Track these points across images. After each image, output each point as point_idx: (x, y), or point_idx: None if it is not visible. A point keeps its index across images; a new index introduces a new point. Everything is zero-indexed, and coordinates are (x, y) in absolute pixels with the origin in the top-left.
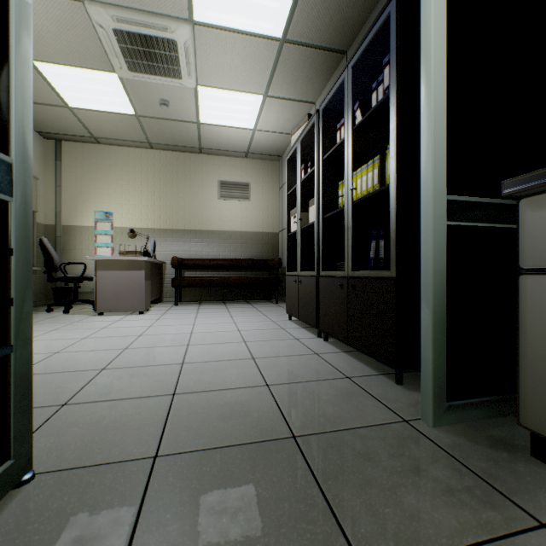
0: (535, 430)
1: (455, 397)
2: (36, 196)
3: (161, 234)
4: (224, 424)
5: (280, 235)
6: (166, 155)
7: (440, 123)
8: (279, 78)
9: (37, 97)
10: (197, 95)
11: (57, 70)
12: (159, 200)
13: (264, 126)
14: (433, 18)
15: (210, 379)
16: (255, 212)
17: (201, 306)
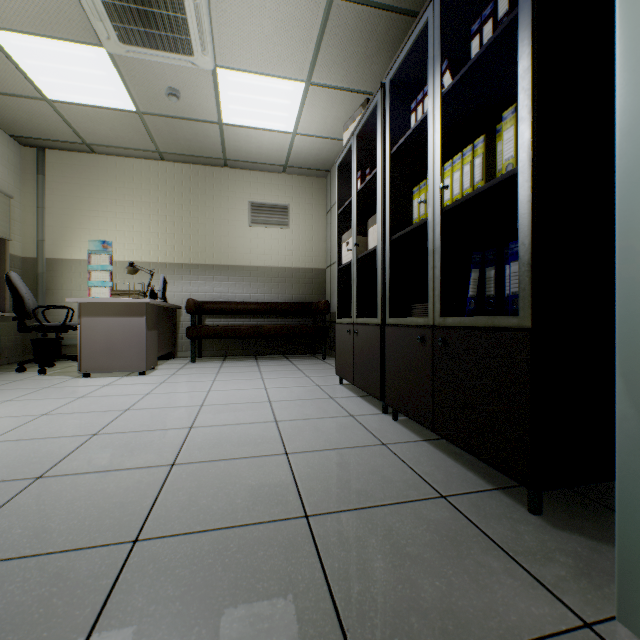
0: None
1: None
2: (9, 220)
3: (175, 270)
4: (212, 639)
5: (327, 271)
6: (182, 169)
7: None
8: (326, 55)
9: (1, 85)
10: (217, 83)
11: (22, 42)
12: (173, 227)
13: (306, 128)
14: None
15: (209, 500)
16: (296, 242)
17: (225, 363)
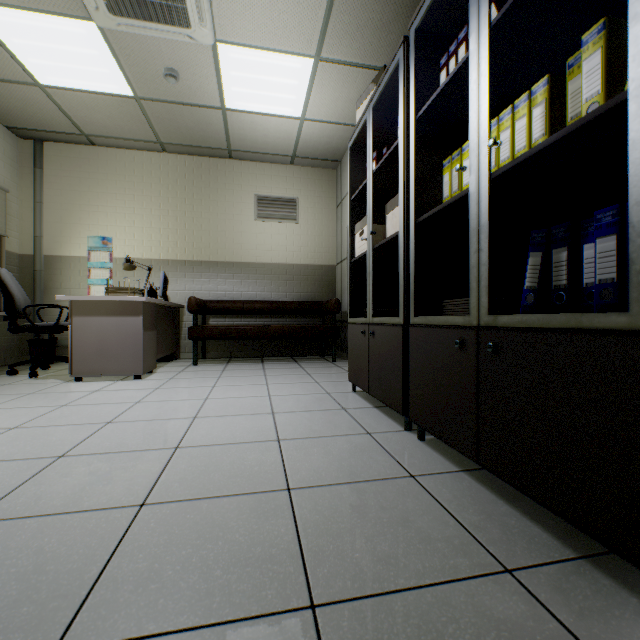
0: None
1: None
2: (4, 215)
3: (178, 267)
4: None
5: (338, 268)
6: (185, 161)
7: None
8: (337, 24)
9: None
10: (217, 61)
11: (6, 17)
12: (175, 222)
13: (315, 113)
14: None
15: (177, 571)
16: (304, 237)
17: (229, 366)
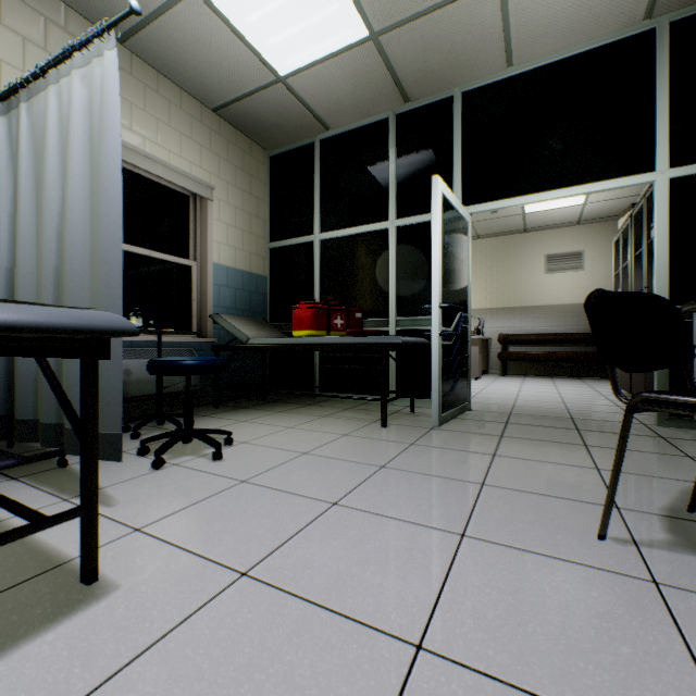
0: (695, 420)
1: (678, 416)
2: None
3: (487, 313)
4: (538, 413)
5: None
6: (491, 242)
7: (662, 270)
8: None
9: None
10: None
11: None
12: (485, 283)
13: (594, 199)
14: (657, 217)
15: (532, 405)
16: (589, 281)
17: (526, 378)
